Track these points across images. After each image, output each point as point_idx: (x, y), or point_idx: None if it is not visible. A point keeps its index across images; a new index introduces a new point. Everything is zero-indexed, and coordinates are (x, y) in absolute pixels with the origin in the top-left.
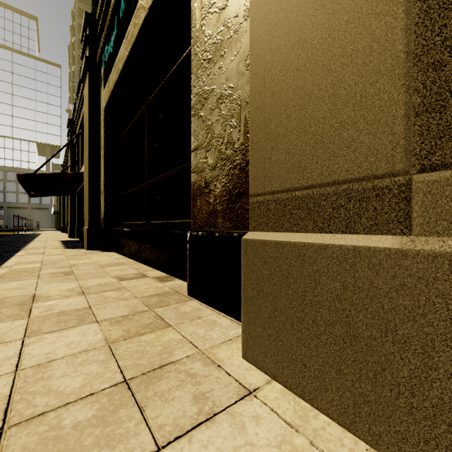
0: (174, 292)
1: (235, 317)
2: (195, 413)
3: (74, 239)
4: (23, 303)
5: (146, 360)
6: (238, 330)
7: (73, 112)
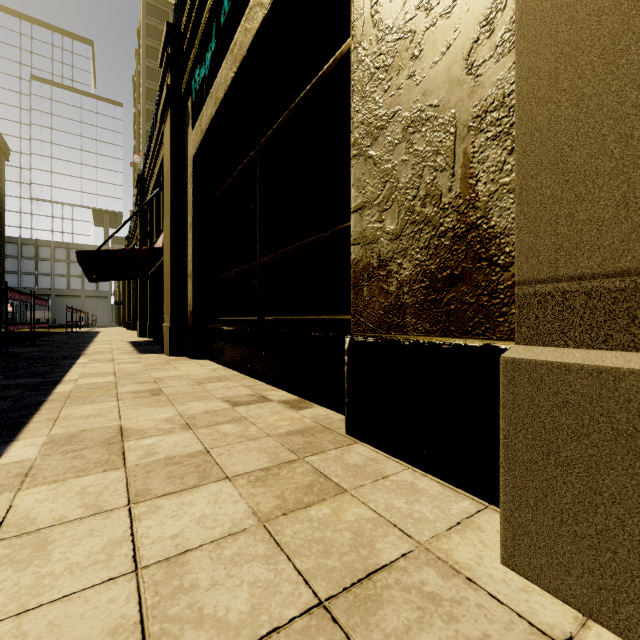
0: (322, 427)
1: (445, 478)
2: None
3: (146, 339)
4: (110, 441)
5: (337, 559)
6: (462, 505)
7: (143, 165)
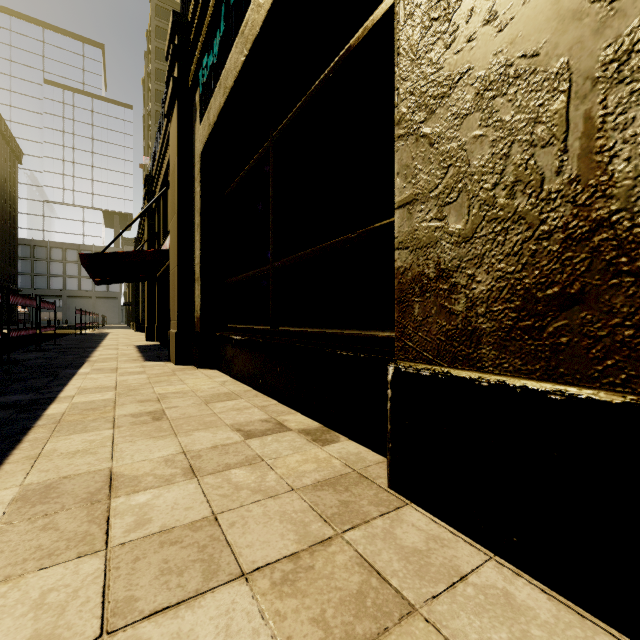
0: (357, 475)
1: (554, 586)
2: None
3: (153, 342)
4: (94, 496)
5: None
6: None
7: (151, 165)
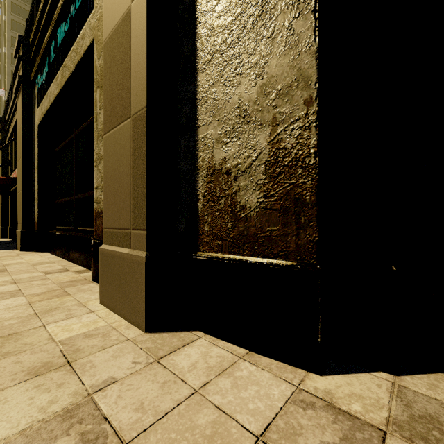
0: (84, 279)
1: None
2: (64, 318)
3: (6, 239)
4: None
5: (49, 307)
6: None
7: (5, 110)
